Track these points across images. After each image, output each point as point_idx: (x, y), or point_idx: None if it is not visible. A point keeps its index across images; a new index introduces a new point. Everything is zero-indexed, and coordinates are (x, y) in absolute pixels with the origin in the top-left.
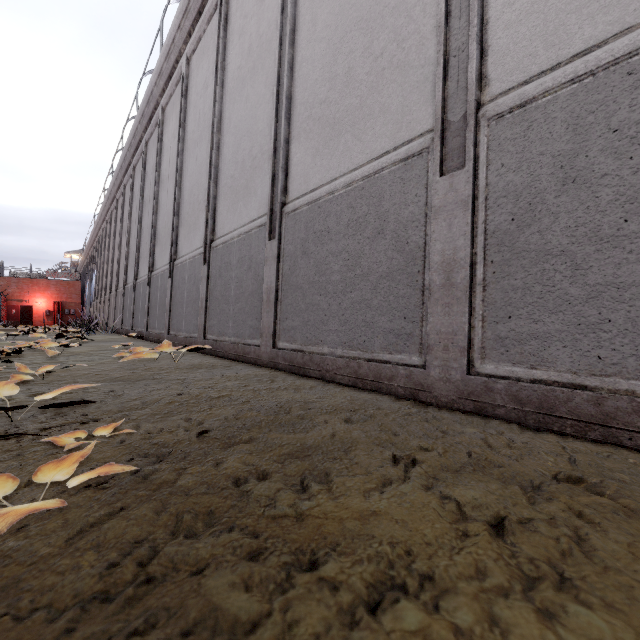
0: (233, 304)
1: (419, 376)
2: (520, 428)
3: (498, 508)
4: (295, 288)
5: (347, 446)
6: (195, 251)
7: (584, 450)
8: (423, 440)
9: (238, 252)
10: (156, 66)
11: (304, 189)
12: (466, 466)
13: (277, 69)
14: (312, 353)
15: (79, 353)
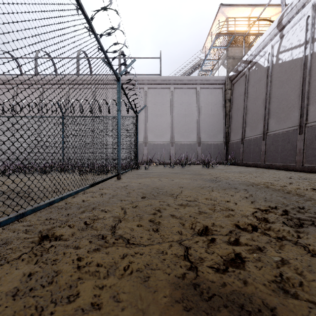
0: None
1: None
2: None
3: None
4: None
5: None
6: None
7: None
8: None
9: None
10: None
11: None
12: None
13: None
14: None
15: None
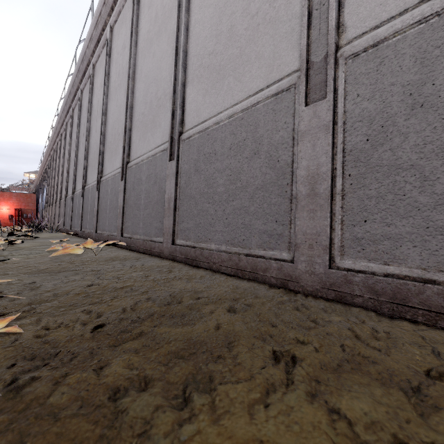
0: (143, 210)
1: (288, 269)
2: (377, 315)
3: (394, 430)
4: (189, 198)
5: (230, 341)
6: (115, 170)
7: (440, 340)
8: (298, 332)
9: (147, 171)
10: (88, 33)
11: (196, 121)
12: (343, 364)
13: (176, 30)
14: (202, 249)
15: (23, 248)
